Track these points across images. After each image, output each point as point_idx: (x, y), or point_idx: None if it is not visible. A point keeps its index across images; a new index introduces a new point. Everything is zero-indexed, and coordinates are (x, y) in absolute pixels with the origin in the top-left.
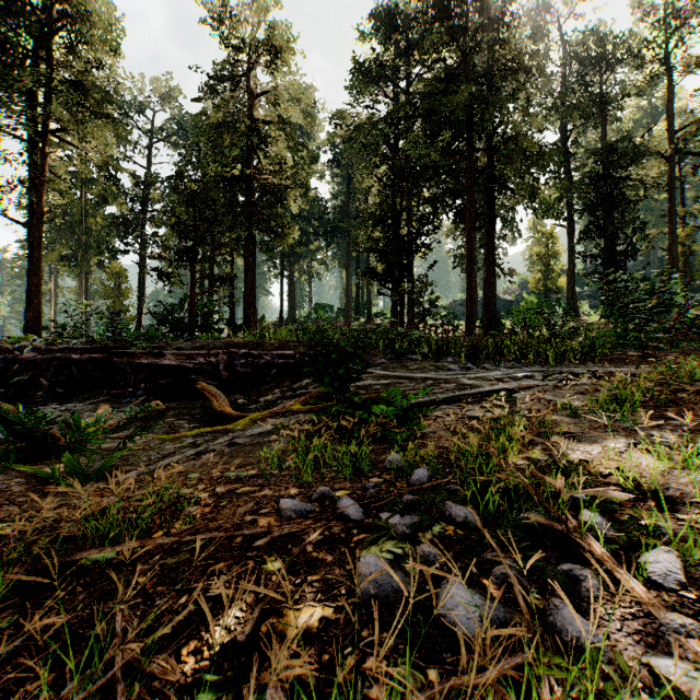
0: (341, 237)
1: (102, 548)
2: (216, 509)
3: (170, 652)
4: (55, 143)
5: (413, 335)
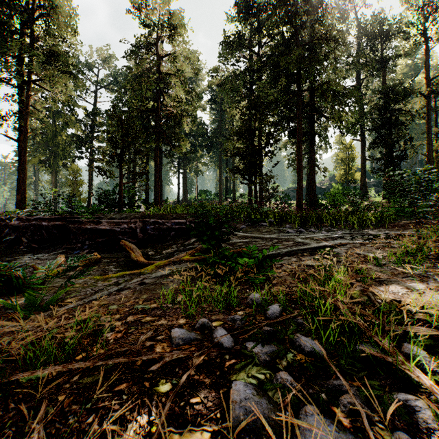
0: (216, 148)
1: (33, 371)
2: (125, 335)
3: None
4: (36, 89)
5: (263, 209)
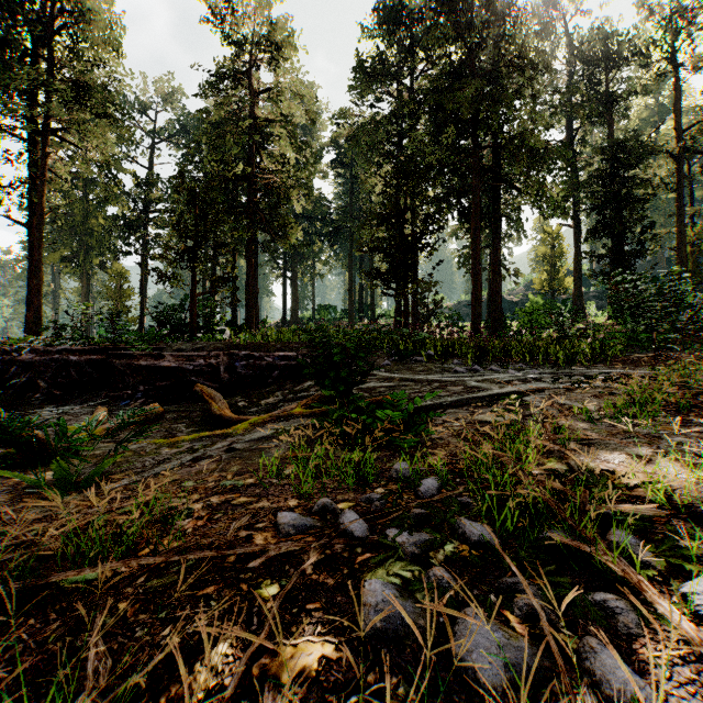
0: (345, 238)
1: (81, 569)
2: (209, 522)
3: (147, 698)
4: (56, 144)
5: (418, 336)
